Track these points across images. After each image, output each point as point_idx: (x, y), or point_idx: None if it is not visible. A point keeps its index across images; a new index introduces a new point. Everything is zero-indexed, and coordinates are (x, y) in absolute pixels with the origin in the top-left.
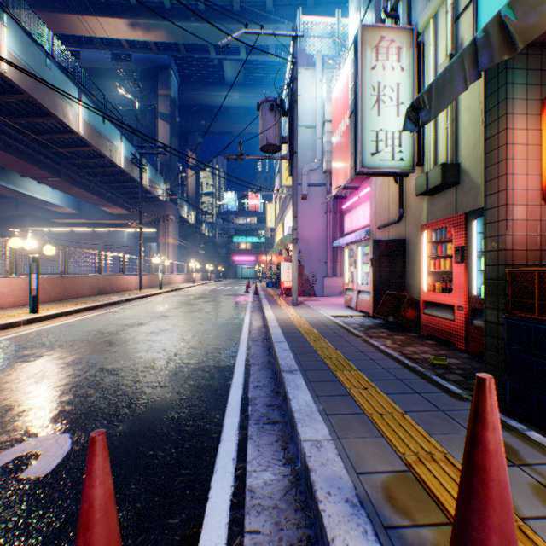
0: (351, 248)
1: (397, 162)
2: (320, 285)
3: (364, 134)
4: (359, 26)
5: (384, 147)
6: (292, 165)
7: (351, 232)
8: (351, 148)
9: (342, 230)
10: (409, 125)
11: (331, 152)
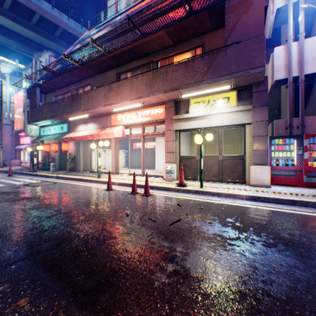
0: (24, 151)
1: (36, 135)
2: (9, 162)
3: (28, 128)
4: (27, 105)
5: (33, 131)
6: (1, 124)
7: (24, 144)
8: (24, 121)
9: (20, 142)
10: (32, 143)
11: (15, 114)
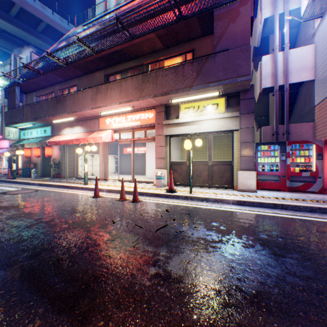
0: (2, 156)
1: (16, 138)
2: None
3: (6, 131)
4: (4, 105)
5: (12, 134)
6: None
7: (1, 148)
8: (1, 123)
9: None
10: (11, 147)
11: None
